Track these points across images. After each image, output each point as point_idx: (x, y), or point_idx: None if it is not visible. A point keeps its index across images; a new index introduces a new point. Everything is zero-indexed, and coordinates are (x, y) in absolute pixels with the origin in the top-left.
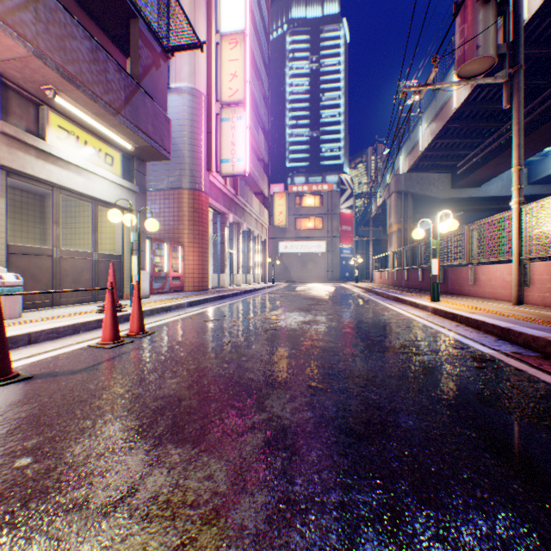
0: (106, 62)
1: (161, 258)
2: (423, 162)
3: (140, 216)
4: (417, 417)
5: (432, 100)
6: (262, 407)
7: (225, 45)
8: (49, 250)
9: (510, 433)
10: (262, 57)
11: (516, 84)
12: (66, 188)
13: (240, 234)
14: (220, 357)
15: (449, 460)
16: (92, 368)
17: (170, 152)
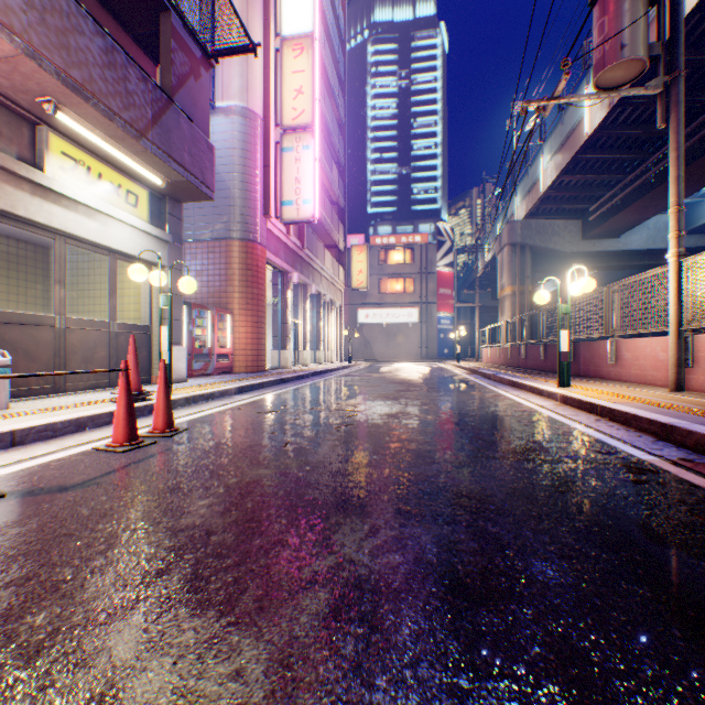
0: (125, 67)
1: (203, 330)
2: (544, 205)
3: (174, 274)
4: (559, 563)
5: (557, 124)
6: (328, 546)
7: (287, 52)
8: (50, 318)
9: (704, 592)
10: (336, 70)
11: (675, 96)
12: (73, 236)
13: (308, 299)
14: (274, 466)
15: (619, 642)
16: (92, 482)
17: (213, 190)
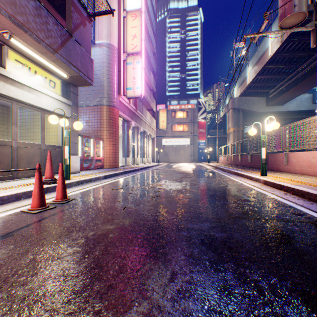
0: (47, 17)
1: (89, 148)
2: (249, 90)
3: (74, 121)
4: (306, 311)
5: (255, 52)
6: (143, 292)
7: (129, 18)
8: (9, 142)
9: None
10: (152, 29)
11: None
12: (21, 101)
13: (139, 134)
14: (115, 223)
15: None
16: (10, 234)
17: (92, 80)
